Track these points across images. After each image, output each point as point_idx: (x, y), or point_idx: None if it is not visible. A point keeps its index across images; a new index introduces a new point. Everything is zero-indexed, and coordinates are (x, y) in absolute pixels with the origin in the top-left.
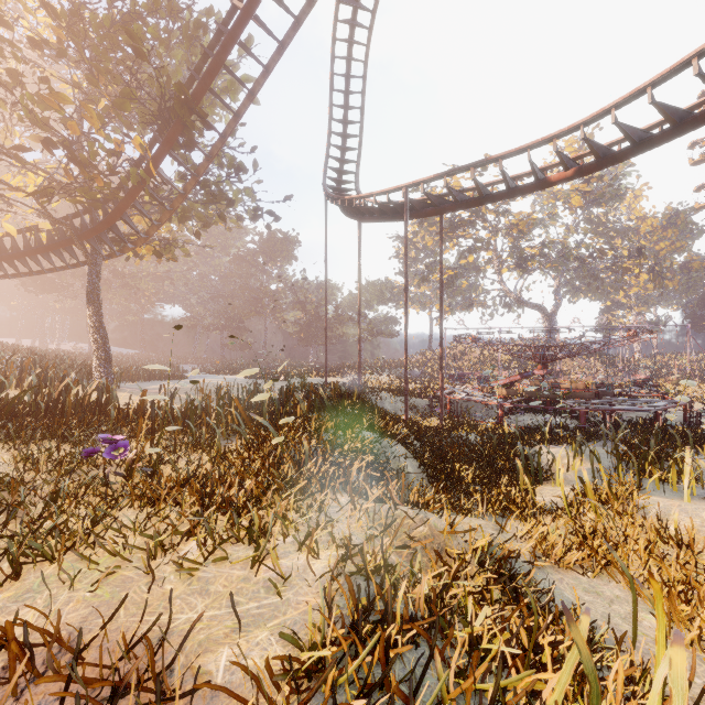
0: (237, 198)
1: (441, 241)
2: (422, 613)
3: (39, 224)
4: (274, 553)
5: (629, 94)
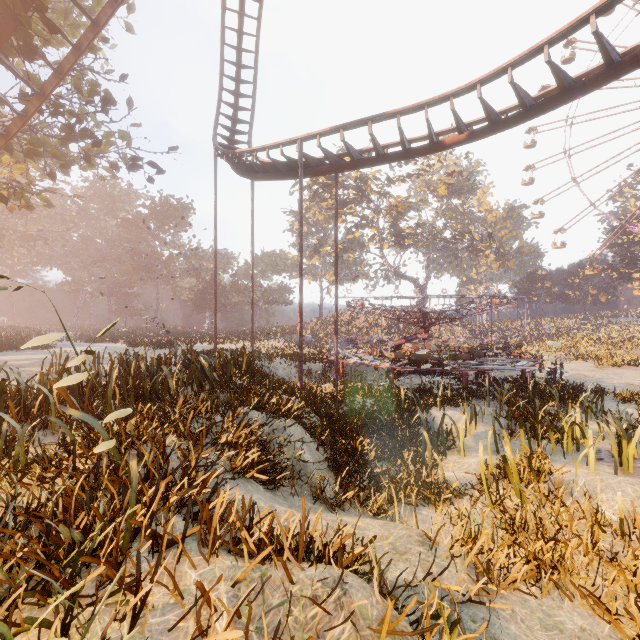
0: (109, 141)
1: (336, 203)
2: None
3: None
4: None
5: (526, 51)
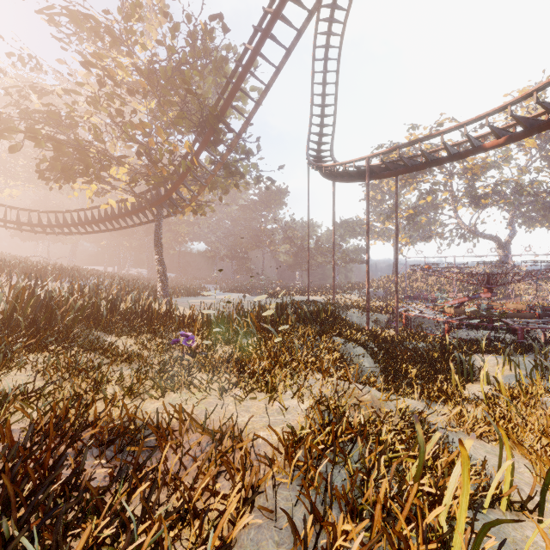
0: (246, 171)
1: (396, 195)
2: (355, 426)
3: (128, 199)
4: (280, 398)
5: (548, 80)
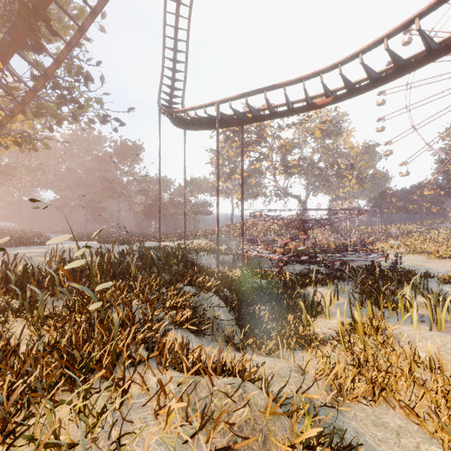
0: (88, 104)
1: (242, 145)
2: None
3: None
4: None
5: (372, 42)
